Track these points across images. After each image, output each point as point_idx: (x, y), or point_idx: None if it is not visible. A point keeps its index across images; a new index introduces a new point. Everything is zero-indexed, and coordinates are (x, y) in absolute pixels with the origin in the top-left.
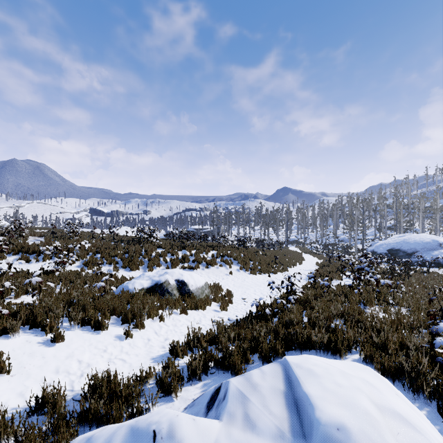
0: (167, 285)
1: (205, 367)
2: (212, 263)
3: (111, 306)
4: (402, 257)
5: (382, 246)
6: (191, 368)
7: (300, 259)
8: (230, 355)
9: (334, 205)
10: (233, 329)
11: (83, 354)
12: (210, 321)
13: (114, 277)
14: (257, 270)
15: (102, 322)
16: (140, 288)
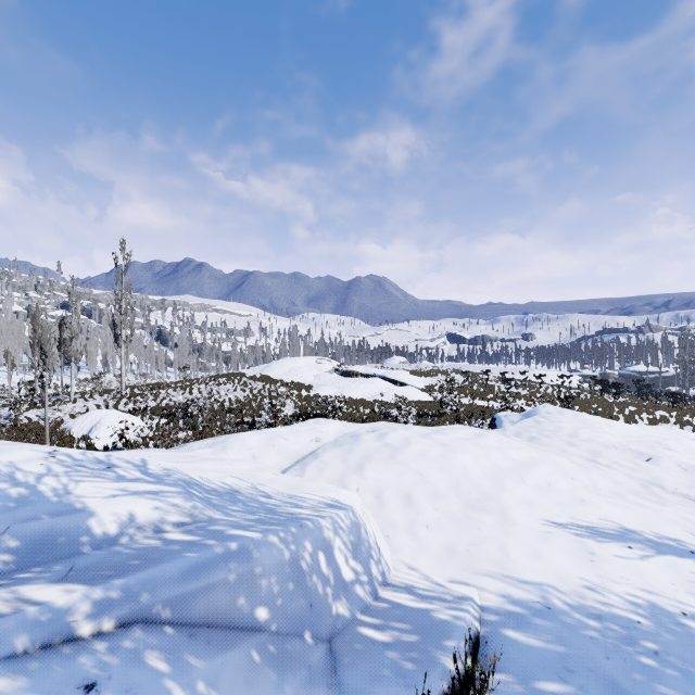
0: None
1: None
2: None
3: None
4: None
5: None
6: None
7: None
8: None
9: None
10: None
11: None
12: None
13: None
14: None
15: None
16: None
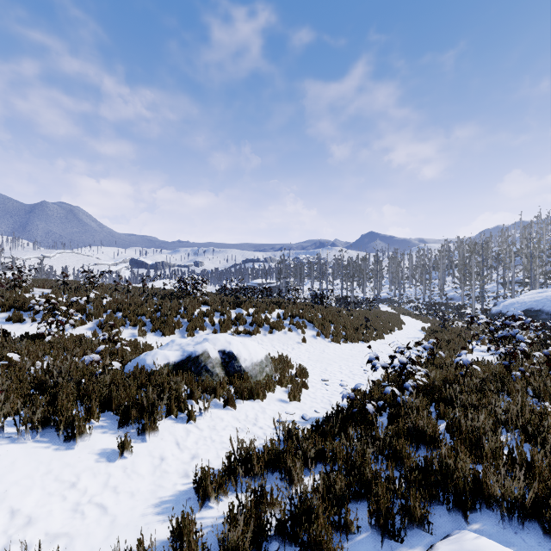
0: (205, 359)
1: (258, 540)
2: (278, 326)
3: (104, 396)
4: (546, 320)
5: (513, 305)
6: (226, 547)
7: (398, 322)
8: (310, 512)
9: (440, 251)
10: (312, 440)
11: (26, 494)
12: (272, 420)
13: (133, 345)
14: (341, 338)
15: (78, 426)
16: (164, 363)
